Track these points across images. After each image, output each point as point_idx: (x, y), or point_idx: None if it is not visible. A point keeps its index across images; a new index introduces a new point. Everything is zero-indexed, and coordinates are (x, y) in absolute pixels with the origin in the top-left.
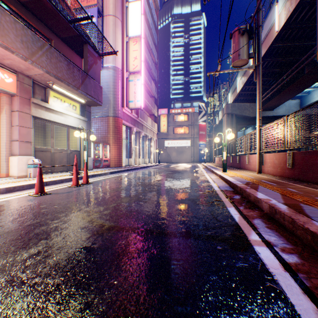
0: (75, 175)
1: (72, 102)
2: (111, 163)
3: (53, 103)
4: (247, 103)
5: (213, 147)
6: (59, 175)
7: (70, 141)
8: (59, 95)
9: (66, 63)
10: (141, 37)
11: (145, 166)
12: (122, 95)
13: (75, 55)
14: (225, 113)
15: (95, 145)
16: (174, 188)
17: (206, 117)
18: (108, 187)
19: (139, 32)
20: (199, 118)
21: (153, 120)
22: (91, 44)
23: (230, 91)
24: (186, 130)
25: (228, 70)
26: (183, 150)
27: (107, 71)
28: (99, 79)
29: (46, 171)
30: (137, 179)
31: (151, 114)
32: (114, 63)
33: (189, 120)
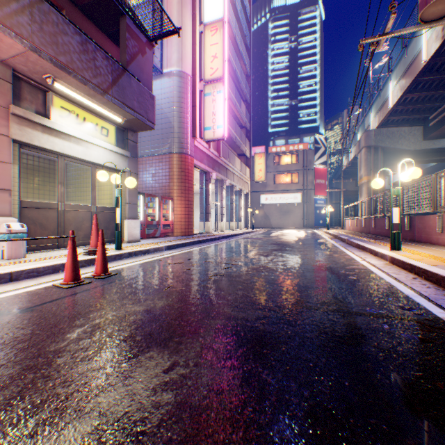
0: (70, 260)
1: (99, 122)
2: (174, 230)
3: (60, 120)
4: (405, 126)
5: (341, 204)
6: (65, 254)
7: (103, 193)
8: (72, 106)
9: (78, 40)
10: (223, 20)
11: (231, 235)
12: (193, 118)
13: (108, 42)
14: (363, 146)
15: (146, 199)
16: (304, 300)
17: (326, 156)
18: (138, 289)
19: (220, 12)
20: (315, 158)
21: (243, 163)
22: (131, 15)
23: (373, 108)
24: (293, 179)
25: (412, 28)
26: (289, 209)
27: (169, 80)
28: (149, 82)
29: (48, 245)
30: (213, 264)
31: (240, 154)
32: (180, 65)
33: (299, 162)
